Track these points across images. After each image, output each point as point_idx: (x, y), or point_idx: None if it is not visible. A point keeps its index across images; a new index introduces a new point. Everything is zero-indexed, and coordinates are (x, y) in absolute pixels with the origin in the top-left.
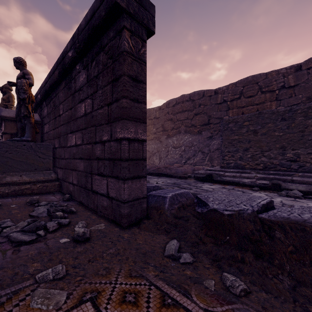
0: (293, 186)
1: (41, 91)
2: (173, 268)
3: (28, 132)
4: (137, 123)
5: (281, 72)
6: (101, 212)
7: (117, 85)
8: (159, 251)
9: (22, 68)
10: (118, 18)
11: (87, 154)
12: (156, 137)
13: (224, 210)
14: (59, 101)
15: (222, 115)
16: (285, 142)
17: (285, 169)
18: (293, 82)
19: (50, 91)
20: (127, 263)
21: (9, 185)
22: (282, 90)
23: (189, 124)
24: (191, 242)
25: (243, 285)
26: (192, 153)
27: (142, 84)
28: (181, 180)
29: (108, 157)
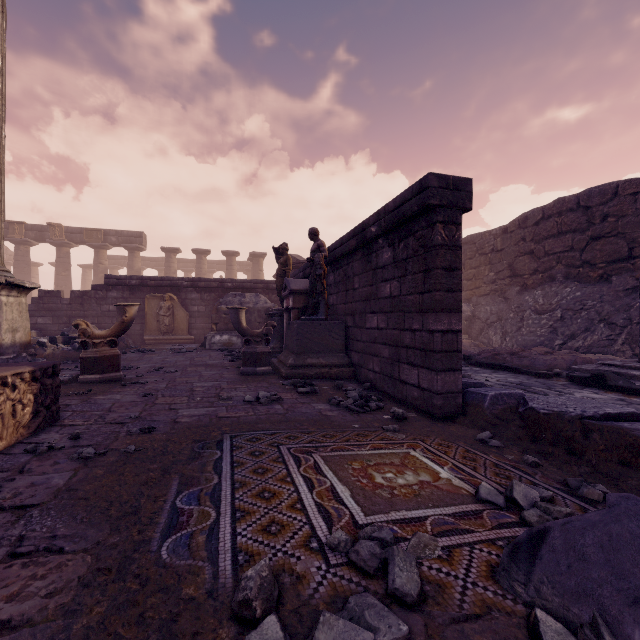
0: None
1: (328, 255)
2: (481, 446)
3: (322, 310)
4: (451, 313)
5: None
6: (410, 403)
7: (430, 276)
8: (470, 437)
9: (316, 239)
10: (430, 211)
11: (394, 341)
12: (495, 289)
13: (540, 409)
14: (354, 272)
15: None
16: None
17: None
18: None
19: (341, 258)
20: (442, 436)
21: (310, 367)
22: None
23: (575, 260)
24: (506, 437)
25: (535, 459)
26: (582, 325)
27: (456, 271)
28: (537, 379)
29: (420, 347)
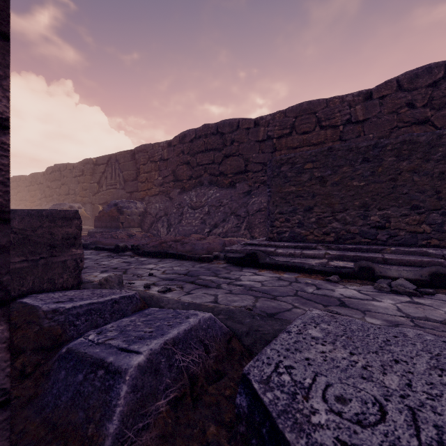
0: (392, 271)
1: None
2: None
3: None
4: None
5: (346, 99)
6: None
7: None
8: None
9: None
10: None
11: None
12: (163, 190)
13: None
14: None
15: (266, 159)
16: (368, 197)
17: (368, 242)
18: (362, 115)
19: None
20: None
21: None
22: (348, 126)
23: (216, 170)
24: None
25: None
26: (221, 217)
27: None
28: (201, 264)
29: None
